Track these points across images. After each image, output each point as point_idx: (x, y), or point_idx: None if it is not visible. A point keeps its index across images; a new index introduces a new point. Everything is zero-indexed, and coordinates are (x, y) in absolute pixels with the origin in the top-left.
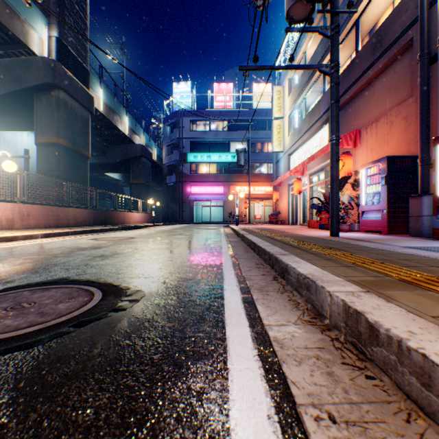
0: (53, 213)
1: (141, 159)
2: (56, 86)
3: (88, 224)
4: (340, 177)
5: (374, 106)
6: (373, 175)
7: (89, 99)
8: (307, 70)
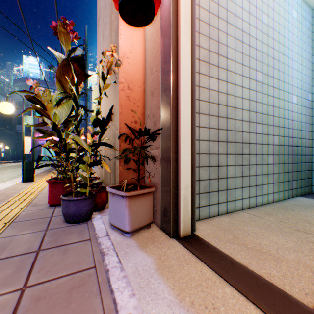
0: None
1: None
2: None
3: None
4: None
5: None
6: None
7: None
8: None
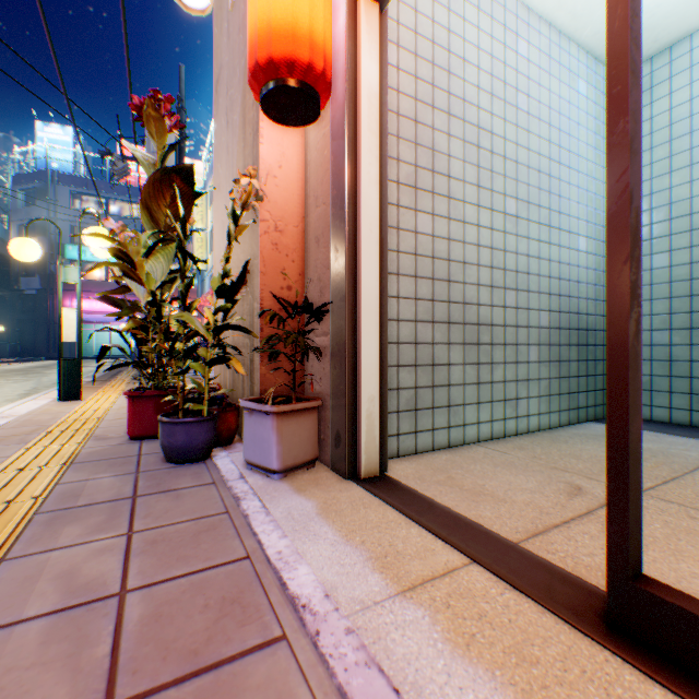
0: None
1: None
2: None
3: None
4: None
5: None
6: None
7: None
8: None
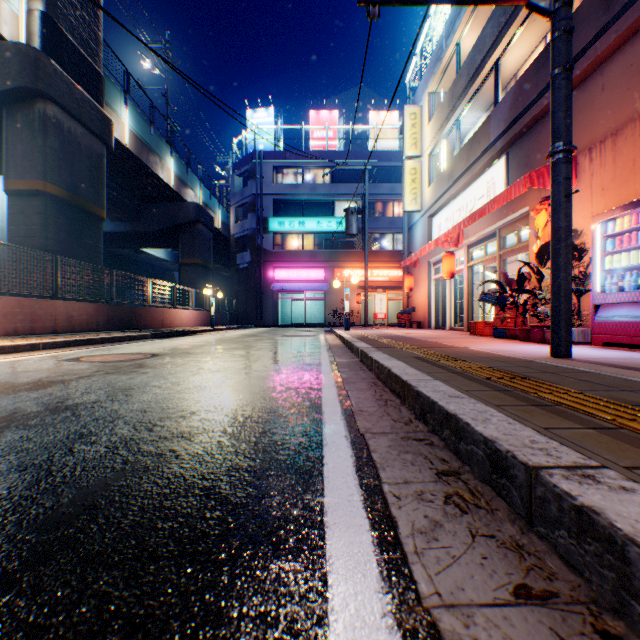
0: (22, 310)
1: (196, 226)
2: (40, 93)
3: (95, 329)
4: (540, 243)
5: (604, 110)
6: (619, 233)
7: (103, 122)
8: (503, 4)
